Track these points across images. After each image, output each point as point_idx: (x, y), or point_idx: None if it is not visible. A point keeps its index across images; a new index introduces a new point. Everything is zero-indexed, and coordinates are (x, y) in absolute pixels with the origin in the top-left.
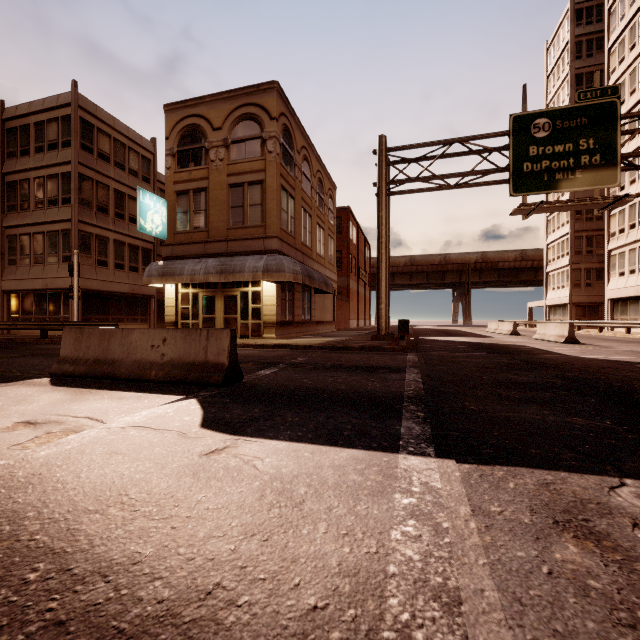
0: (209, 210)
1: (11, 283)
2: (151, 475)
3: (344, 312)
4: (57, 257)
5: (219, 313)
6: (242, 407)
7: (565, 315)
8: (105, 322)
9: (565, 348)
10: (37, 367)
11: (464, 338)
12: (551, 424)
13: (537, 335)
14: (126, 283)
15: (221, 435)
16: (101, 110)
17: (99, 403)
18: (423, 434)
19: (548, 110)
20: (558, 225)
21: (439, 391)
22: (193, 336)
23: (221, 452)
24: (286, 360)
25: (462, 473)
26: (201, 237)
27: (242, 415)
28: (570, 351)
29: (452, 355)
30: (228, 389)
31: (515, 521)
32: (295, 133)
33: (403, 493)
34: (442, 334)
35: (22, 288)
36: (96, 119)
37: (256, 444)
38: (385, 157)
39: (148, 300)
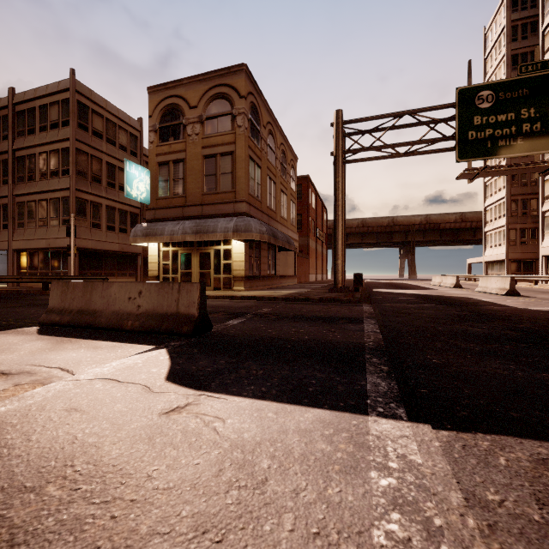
0: (186, 178)
1: (20, 243)
2: (104, 439)
3: (304, 267)
4: (58, 220)
5: (195, 268)
6: (208, 358)
7: (502, 270)
8: (97, 276)
9: (508, 300)
10: (31, 316)
11: (412, 290)
12: (522, 381)
13: (479, 288)
14: (116, 243)
15: (184, 390)
16: (95, 94)
17: (75, 352)
18: (390, 391)
19: (491, 83)
20: (495, 190)
21: (398, 342)
22: (166, 289)
23: (182, 410)
24: (253, 310)
25: (442, 443)
26: (179, 202)
27: (208, 367)
28: (514, 303)
29: (404, 306)
30: (197, 339)
31: (523, 518)
32: (261, 110)
33: (379, 470)
34: (391, 287)
35: (29, 247)
36: (91, 102)
37: (219, 401)
38: (341, 129)
39: (135, 257)
